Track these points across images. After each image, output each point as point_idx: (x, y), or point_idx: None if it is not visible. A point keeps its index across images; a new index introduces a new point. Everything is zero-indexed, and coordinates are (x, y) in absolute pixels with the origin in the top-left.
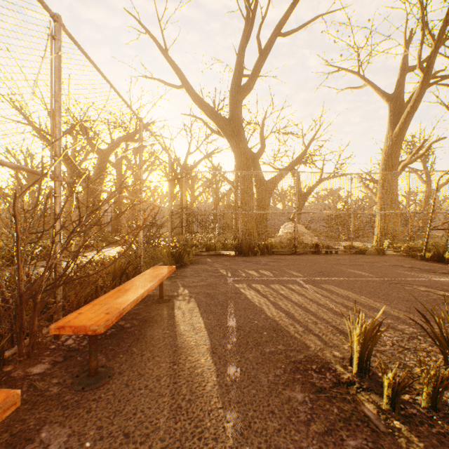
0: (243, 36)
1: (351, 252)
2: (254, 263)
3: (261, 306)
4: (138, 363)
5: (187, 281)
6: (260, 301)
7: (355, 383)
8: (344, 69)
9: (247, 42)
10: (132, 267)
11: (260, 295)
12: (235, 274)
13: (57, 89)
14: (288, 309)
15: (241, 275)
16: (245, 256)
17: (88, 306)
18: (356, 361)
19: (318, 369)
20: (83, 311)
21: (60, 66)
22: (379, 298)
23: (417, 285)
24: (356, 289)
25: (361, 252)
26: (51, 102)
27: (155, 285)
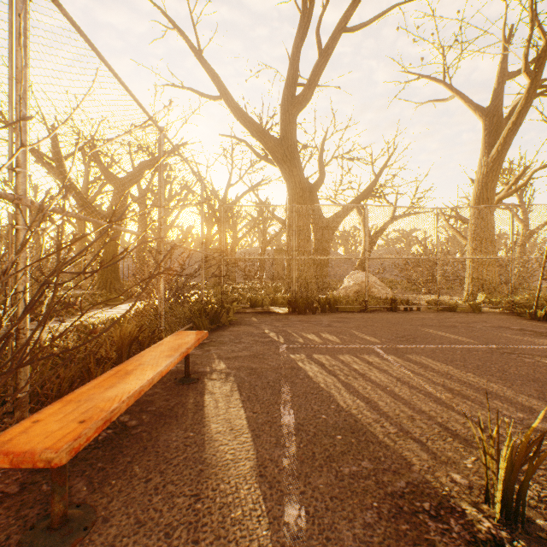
0: (298, 33)
1: (437, 308)
2: (313, 324)
3: (328, 389)
4: (139, 497)
5: (225, 350)
6: (327, 381)
7: (503, 543)
8: (426, 77)
9: (303, 40)
10: (149, 332)
11: (326, 372)
12: (289, 340)
13: (19, 63)
14: (368, 394)
15: (298, 341)
16: (301, 314)
17: (56, 405)
18: (499, 499)
19: (434, 510)
20: (44, 416)
21: (25, 28)
22: (494, 376)
23: (539, 356)
24: (457, 362)
25: (451, 308)
26: (9, 82)
27: (174, 362)
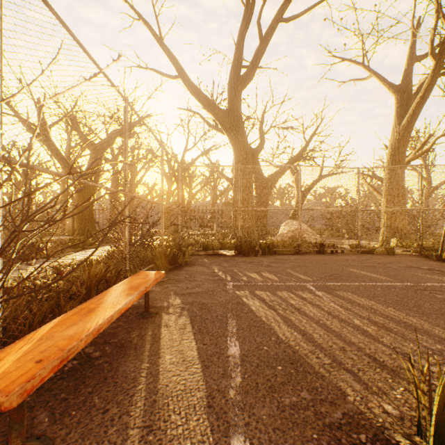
0: (243, 23)
1: (358, 251)
2: (255, 264)
3: (269, 322)
4: (95, 428)
5: (180, 287)
6: (267, 315)
7: None
8: (348, 60)
9: (246, 29)
10: (115, 272)
11: (267, 306)
12: (235, 278)
13: None
14: (304, 326)
15: (242, 279)
16: (245, 256)
17: (18, 343)
18: (432, 433)
19: (370, 443)
20: (4, 355)
21: None
22: (412, 311)
23: None
24: (378, 298)
25: (369, 251)
26: None
27: (133, 300)
